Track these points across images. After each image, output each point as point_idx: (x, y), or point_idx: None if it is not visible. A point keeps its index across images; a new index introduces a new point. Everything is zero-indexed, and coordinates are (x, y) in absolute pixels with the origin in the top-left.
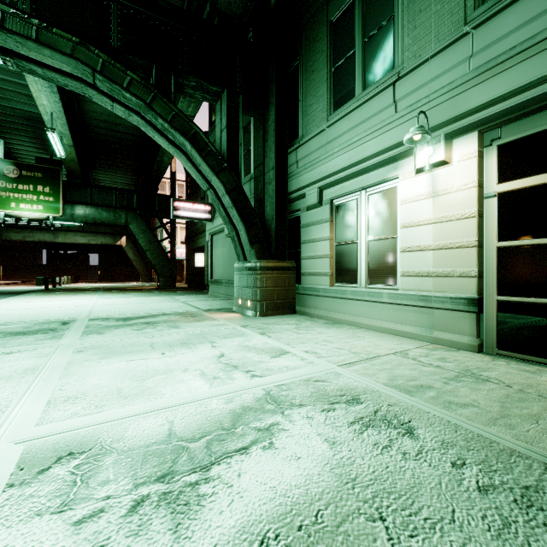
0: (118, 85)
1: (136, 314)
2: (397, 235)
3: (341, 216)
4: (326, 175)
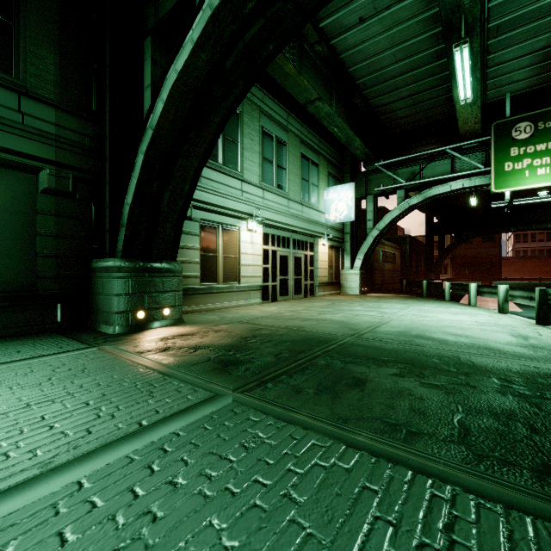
0: (285, 43)
1: (173, 365)
2: (237, 256)
3: (206, 235)
4: (200, 200)
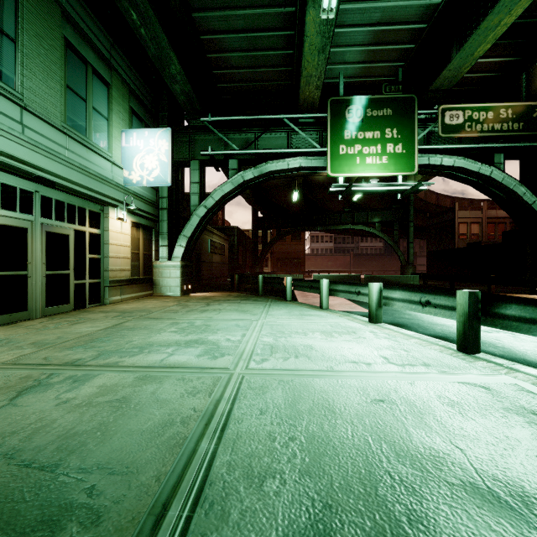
0: None
1: None
2: None
3: None
4: None
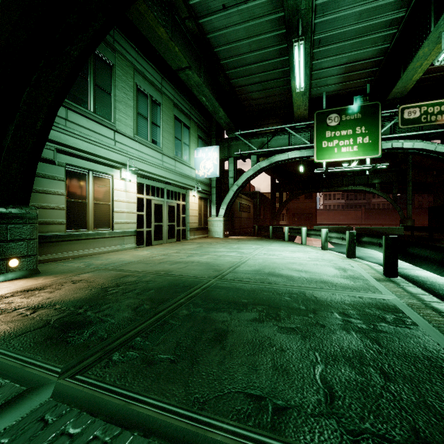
0: None
1: None
2: (110, 203)
3: (73, 180)
4: (66, 144)
